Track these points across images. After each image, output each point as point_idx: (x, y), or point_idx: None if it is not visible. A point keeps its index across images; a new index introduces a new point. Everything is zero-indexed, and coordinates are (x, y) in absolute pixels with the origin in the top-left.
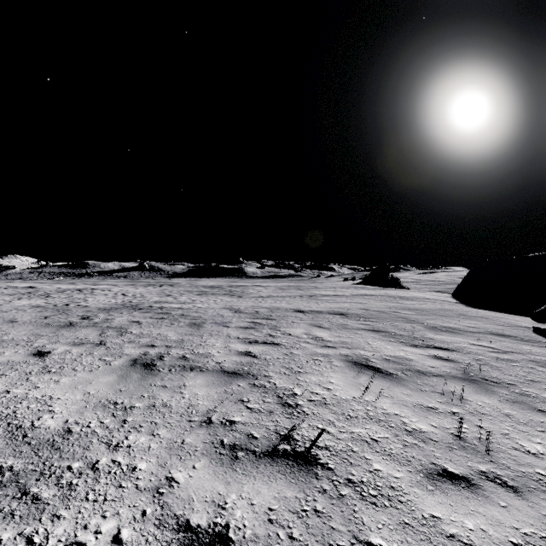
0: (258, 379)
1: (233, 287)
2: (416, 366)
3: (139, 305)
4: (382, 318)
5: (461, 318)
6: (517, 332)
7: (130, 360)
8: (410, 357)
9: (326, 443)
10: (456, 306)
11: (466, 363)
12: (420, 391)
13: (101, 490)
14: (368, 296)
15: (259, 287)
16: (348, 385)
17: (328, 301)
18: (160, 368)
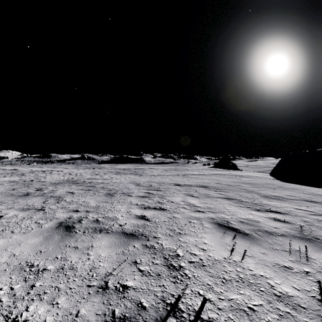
0: (149, 240)
1: (137, 169)
2: (264, 227)
3: (77, 181)
4: (231, 189)
5: (281, 189)
6: (320, 199)
7: (57, 223)
8: (258, 220)
9: (208, 314)
10: (275, 181)
11: (298, 224)
12: (272, 250)
13: None
14: (219, 175)
15: (153, 169)
16: (218, 245)
17: (195, 178)
18: (77, 230)
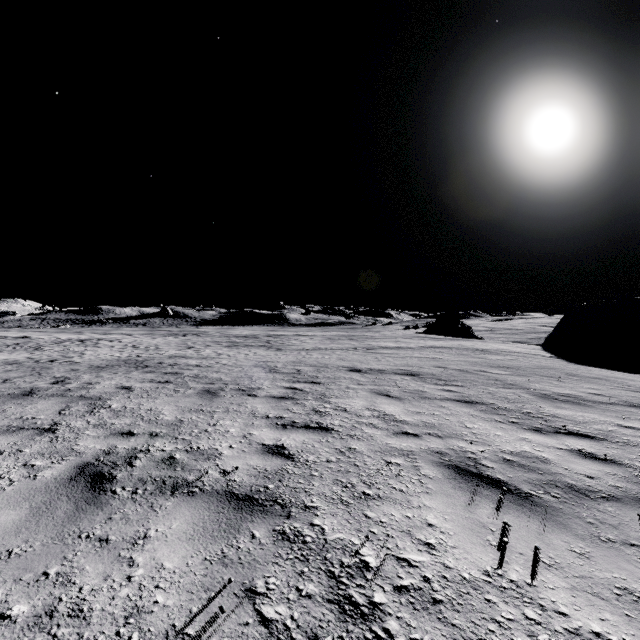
0: (290, 516)
1: (271, 336)
2: (562, 475)
3: (146, 362)
4: (468, 381)
5: (574, 380)
6: None
7: (75, 466)
8: (544, 456)
9: None
10: (556, 362)
11: (638, 466)
12: (600, 542)
13: None
14: (439, 349)
15: (303, 337)
16: (463, 530)
17: (390, 356)
18: (118, 488)
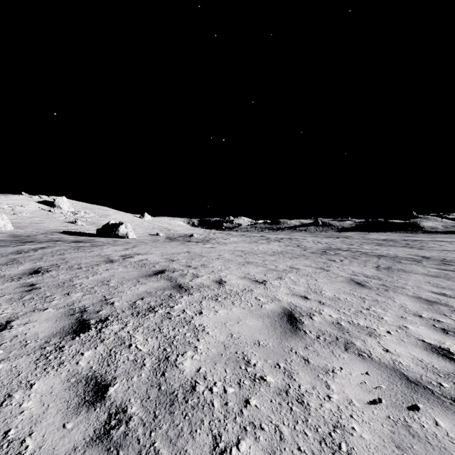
0: (451, 279)
1: (408, 241)
2: None
3: (341, 249)
4: None
5: None
6: None
7: (374, 267)
8: None
9: None
10: None
11: None
12: None
13: (400, 284)
14: None
15: (442, 242)
16: None
17: None
18: (393, 270)
